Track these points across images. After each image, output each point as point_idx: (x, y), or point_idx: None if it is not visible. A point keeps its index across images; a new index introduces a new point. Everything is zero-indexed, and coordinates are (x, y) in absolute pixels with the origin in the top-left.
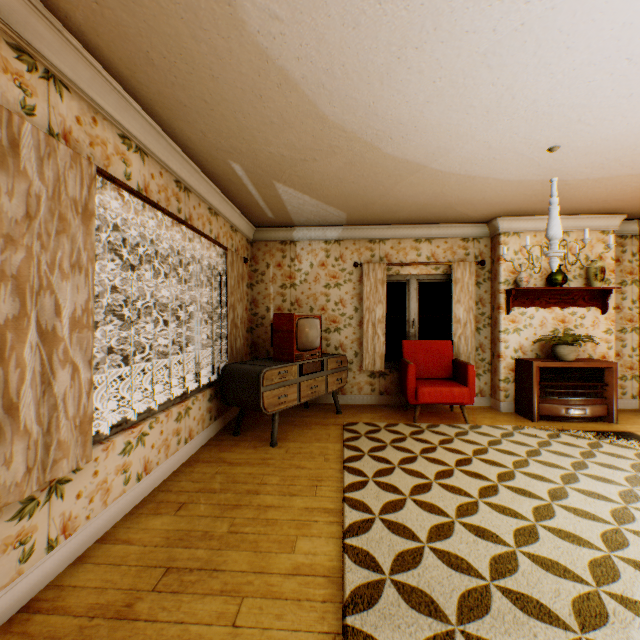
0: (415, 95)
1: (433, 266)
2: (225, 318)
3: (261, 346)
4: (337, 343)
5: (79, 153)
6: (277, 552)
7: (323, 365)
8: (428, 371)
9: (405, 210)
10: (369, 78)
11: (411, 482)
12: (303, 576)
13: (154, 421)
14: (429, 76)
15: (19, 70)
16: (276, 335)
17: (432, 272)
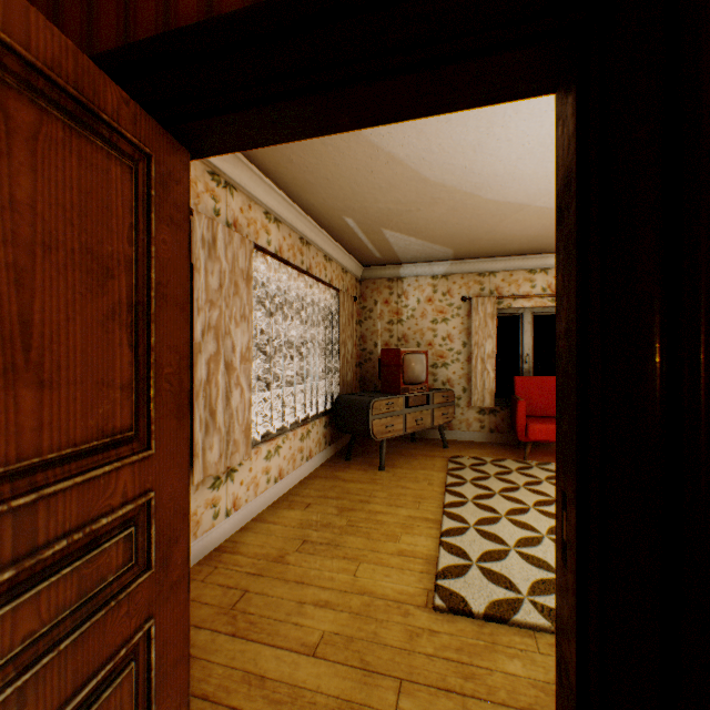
0: (507, 156)
1: (549, 298)
2: (337, 353)
3: (369, 380)
4: (444, 378)
5: (242, 234)
6: (385, 540)
7: (429, 399)
8: (542, 409)
9: (514, 243)
10: (463, 150)
11: (509, 506)
12: (405, 556)
13: (285, 437)
14: (517, 142)
15: (213, 188)
16: (383, 369)
17: (548, 304)
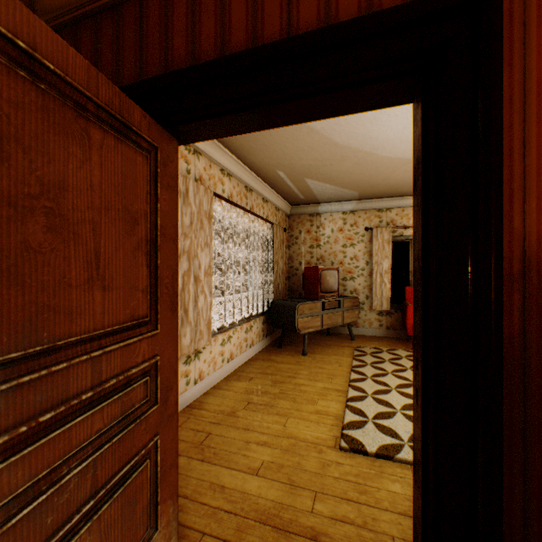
0: (395, 126)
1: None
2: (271, 270)
3: (295, 290)
4: (352, 288)
5: (205, 186)
6: (306, 403)
7: (340, 304)
8: None
9: (405, 187)
10: (362, 123)
11: (398, 382)
12: (321, 414)
13: (235, 330)
14: (402, 117)
15: (186, 154)
16: (306, 281)
17: None
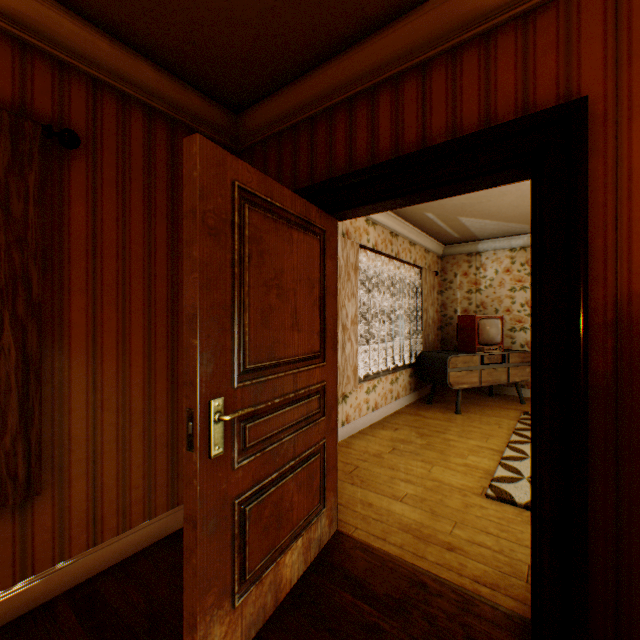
0: None
1: None
2: (419, 319)
3: (449, 341)
4: (522, 341)
5: (351, 239)
6: (454, 456)
7: (503, 358)
8: None
9: None
10: None
11: None
12: (469, 467)
13: (379, 380)
14: None
15: None
16: (460, 332)
17: None
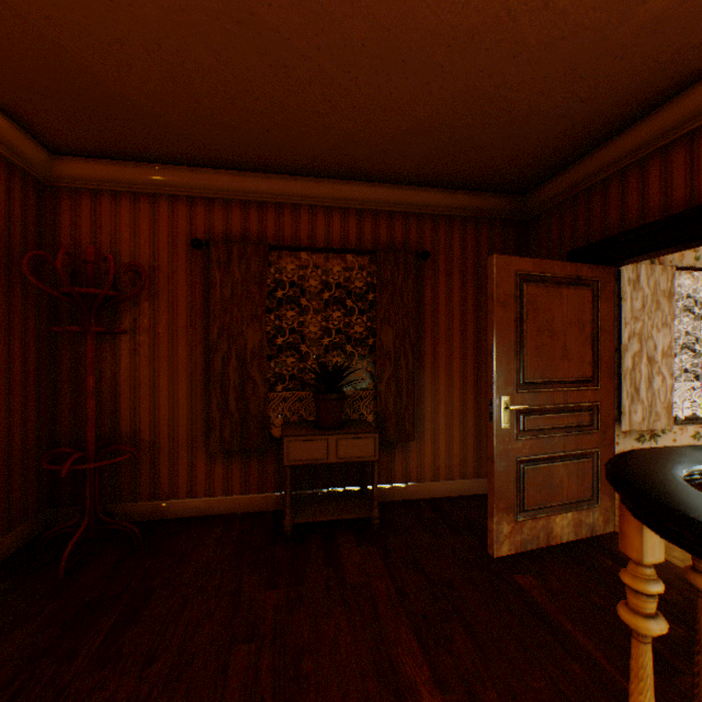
0: None
1: None
2: None
3: None
4: None
5: (663, 262)
6: None
7: None
8: None
9: None
10: None
11: None
12: None
13: None
14: None
15: None
16: None
17: None
